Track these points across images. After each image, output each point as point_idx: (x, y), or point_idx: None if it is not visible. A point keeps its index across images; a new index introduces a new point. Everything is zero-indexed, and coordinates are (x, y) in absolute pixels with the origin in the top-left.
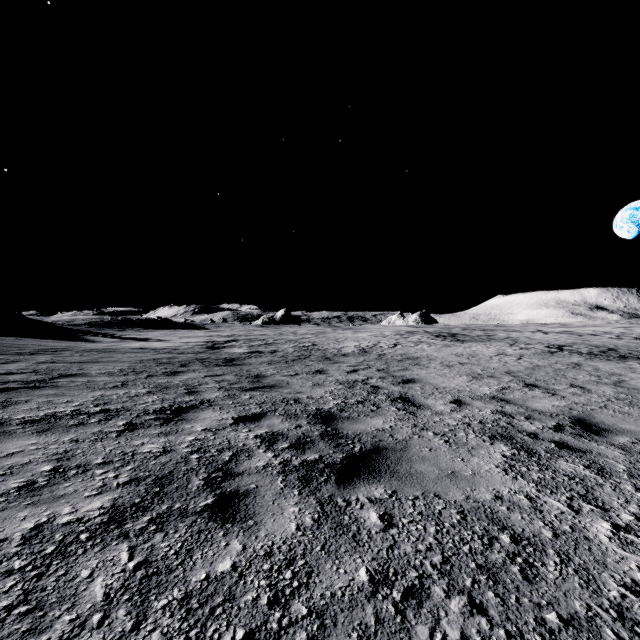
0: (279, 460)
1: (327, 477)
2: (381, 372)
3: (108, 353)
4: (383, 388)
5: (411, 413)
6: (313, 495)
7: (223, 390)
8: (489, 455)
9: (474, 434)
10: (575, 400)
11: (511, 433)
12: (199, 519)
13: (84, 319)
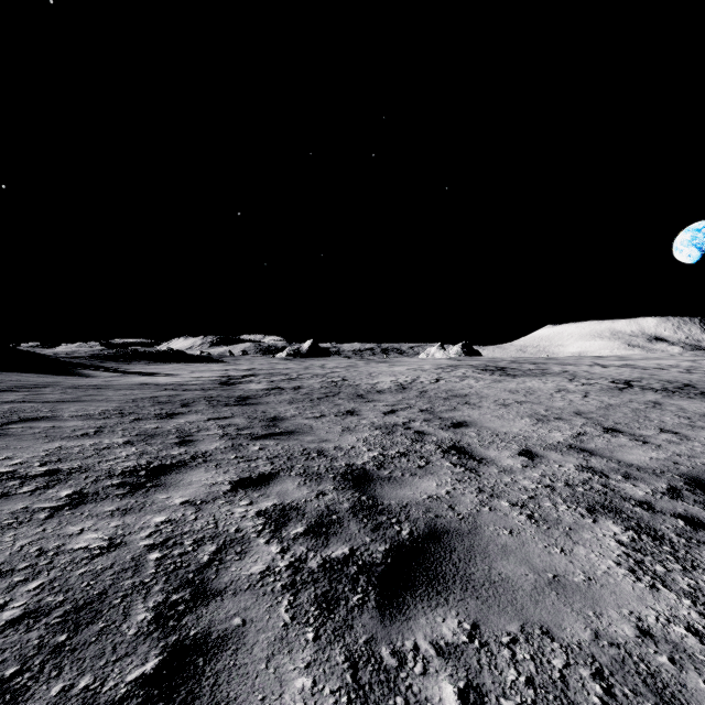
0: (288, 559)
1: (362, 595)
2: (425, 413)
3: (98, 390)
4: (430, 434)
5: (472, 470)
6: (339, 640)
7: (227, 438)
8: (598, 542)
9: (565, 504)
10: (675, 450)
11: (615, 502)
12: None
13: (86, 351)
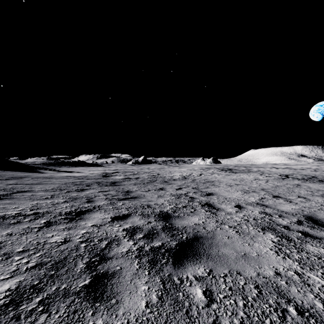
0: (136, 247)
1: (167, 259)
2: (194, 189)
3: (48, 179)
4: (196, 198)
5: (213, 213)
6: (158, 275)
7: (107, 200)
8: (264, 241)
9: (252, 227)
10: (303, 205)
11: (273, 226)
12: (76, 299)
13: (40, 161)
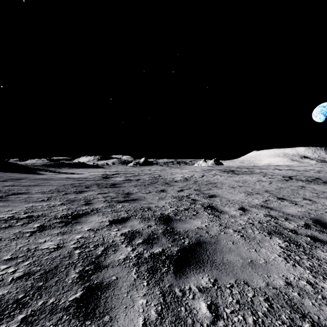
0: (135, 253)
1: (167, 268)
2: (196, 191)
3: (47, 180)
4: (198, 200)
5: (217, 216)
6: (157, 285)
7: (106, 202)
8: (271, 246)
9: (258, 231)
10: (309, 207)
11: (280, 230)
12: (65, 316)
13: (40, 163)
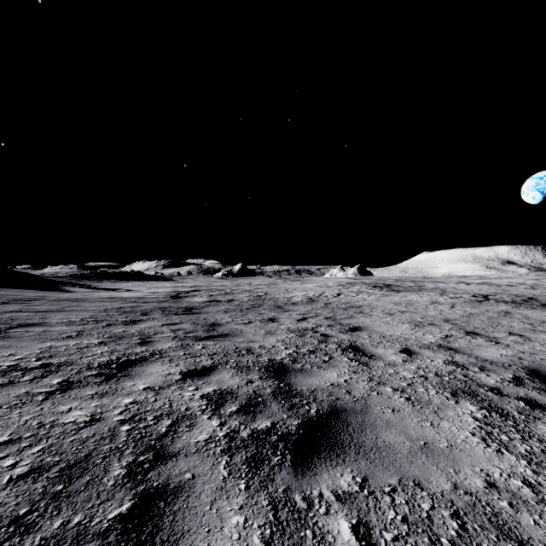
0: (225, 431)
1: (281, 457)
2: (329, 320)
3: (77, 302)
4: (332, 336)
5: (364, 364)
6: (264, 490)
7: (177, 339)
8: (459, 418)
9: (434, 389)
10: (520, 349)
11: (472, 388)
12: None
13: (67, 272)
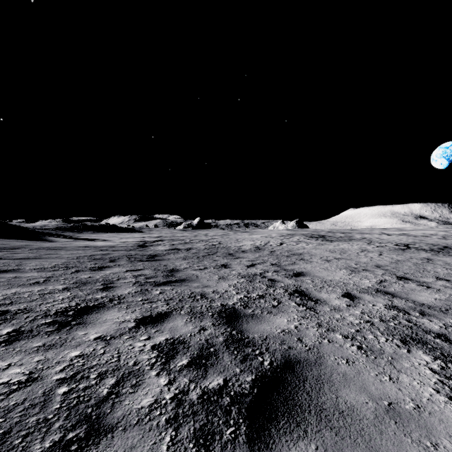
0: (173, 391)
1: (234, 428)
2: (274, 266)
3: (55, 250)
4: (279, 281)
5: (311, 309)
6: None
7: (137, 285)
8: (416, 370)
9: (383, 336)
10: (451, 293)
11: (419, 334)
12: None
13: (53, 225)
